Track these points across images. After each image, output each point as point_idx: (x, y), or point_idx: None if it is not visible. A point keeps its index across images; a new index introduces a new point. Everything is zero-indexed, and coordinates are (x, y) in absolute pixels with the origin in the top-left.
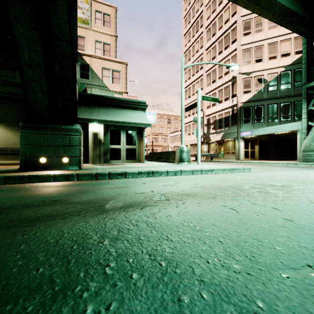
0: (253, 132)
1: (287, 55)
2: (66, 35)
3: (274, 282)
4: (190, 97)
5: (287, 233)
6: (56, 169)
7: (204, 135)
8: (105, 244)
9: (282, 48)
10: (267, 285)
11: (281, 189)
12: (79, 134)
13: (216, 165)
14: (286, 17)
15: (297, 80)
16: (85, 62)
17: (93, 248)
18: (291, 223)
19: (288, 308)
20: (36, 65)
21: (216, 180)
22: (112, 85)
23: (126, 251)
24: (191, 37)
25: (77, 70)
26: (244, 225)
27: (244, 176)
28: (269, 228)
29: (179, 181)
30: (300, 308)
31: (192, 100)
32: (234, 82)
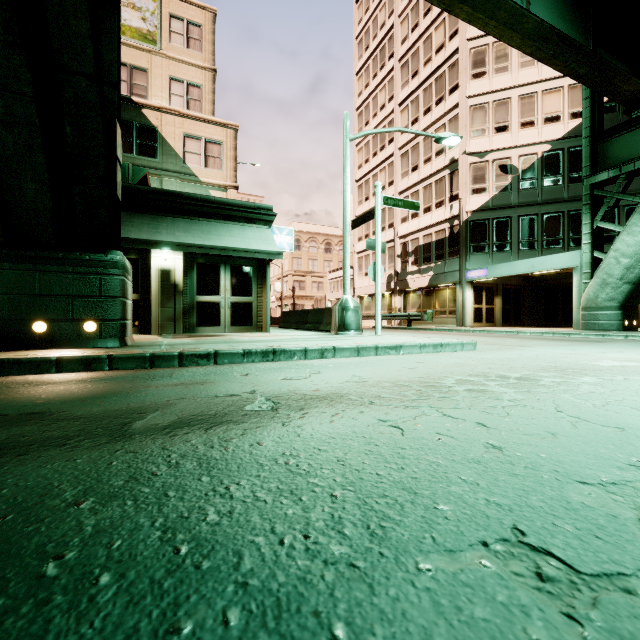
0: (491, 270)
1: (556, 120)
2: (88, 63)
3: (393, 582)
4: (369, 200)
5: (478, 476)
6: (69, 345)
7: (396, 276)
8: (82, 508)
9: (547, 106)
10: (377, 588)
11: (515, 384)
12: (120, 273)
13: (410, 337)
14: (549, 44)
15: (575, 169)
16: (147, 122)
17: (50, 518)
18: (496, 455)
19: (392, 638)
20: (21, 123)
21: (396, 368)
22: (206, 171)
23: (117, 524)
24: (371, 77)
25: (119, 137)
26: (400, 460)
27: (456, 358)
28: (446, 466)
29: (321, 369)
30: (416, 637)
31: (372, 206)
32: (455, 170)
